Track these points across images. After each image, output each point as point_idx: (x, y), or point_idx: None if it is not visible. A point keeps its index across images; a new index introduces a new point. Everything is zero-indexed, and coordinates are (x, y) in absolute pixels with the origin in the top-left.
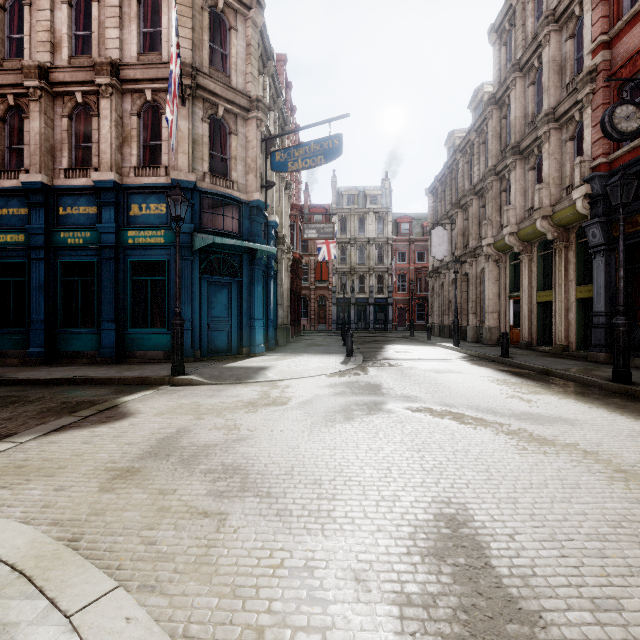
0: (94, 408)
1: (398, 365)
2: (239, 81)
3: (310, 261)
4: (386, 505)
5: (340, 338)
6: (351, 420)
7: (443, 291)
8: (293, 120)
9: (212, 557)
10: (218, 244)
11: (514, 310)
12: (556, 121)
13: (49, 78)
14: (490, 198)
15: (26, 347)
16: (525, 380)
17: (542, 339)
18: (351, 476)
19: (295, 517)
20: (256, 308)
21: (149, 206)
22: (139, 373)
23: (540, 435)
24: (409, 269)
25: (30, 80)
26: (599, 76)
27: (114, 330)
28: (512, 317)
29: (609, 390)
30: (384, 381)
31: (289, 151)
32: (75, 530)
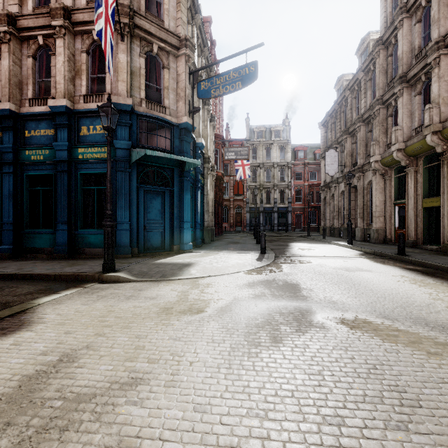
0: None
1: (307, 262)
2: (171, 25)
3: (230, 180)
4: None
5: (253, 237)
6: (280, 343)
7: (333, 201)
8: (217, 71)
9: None
10: (153, 159)
11: (399, 215)
12: (446, 47)
13: (16, 25)
14: (377, 123)
15: None
16: (443, 281)
17: (427, 239)
18: None
19: None
20: (185, 212)
21: (95, 127)
22: (77, 269)
23: None
24: (304, 185)
25: (1, 26)
26: None
27: (67, 230)
28: (397, 220)
29: None
30: (300, 280)
31: (212, 80)
32: None
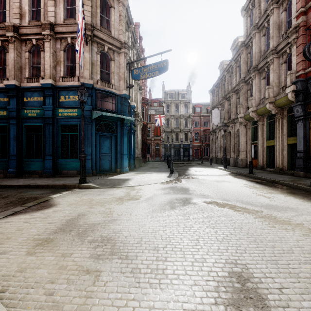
0: (35, 201)
1: (196, 178)
2: (115, 33)
3: (151, 126)
4: (198, 265)
5: (166, 164)
6: (174, 209)
7: (217, 141)
8: (143, 56)
9: (88, 306)
10: (105, 116)
11: (254, 150)
12: (277, 53)
13: (19, 32)
14: (242, 94)
15: (7, 168)
16: (264, 186)
17: (269, 164)
18: (176, 244)
19: (142, 274)
20: (124, 149)
21: (69, 97)
22: (63, 182)
23: (280, 218)
24: (200, 130)
25: (9, 32)
26: (300, 29)
27: (51, 160)
28: (253, 153)
29: (310, 191)
30: (190, 186)
31: (141, 69)
32: (4, 283)
